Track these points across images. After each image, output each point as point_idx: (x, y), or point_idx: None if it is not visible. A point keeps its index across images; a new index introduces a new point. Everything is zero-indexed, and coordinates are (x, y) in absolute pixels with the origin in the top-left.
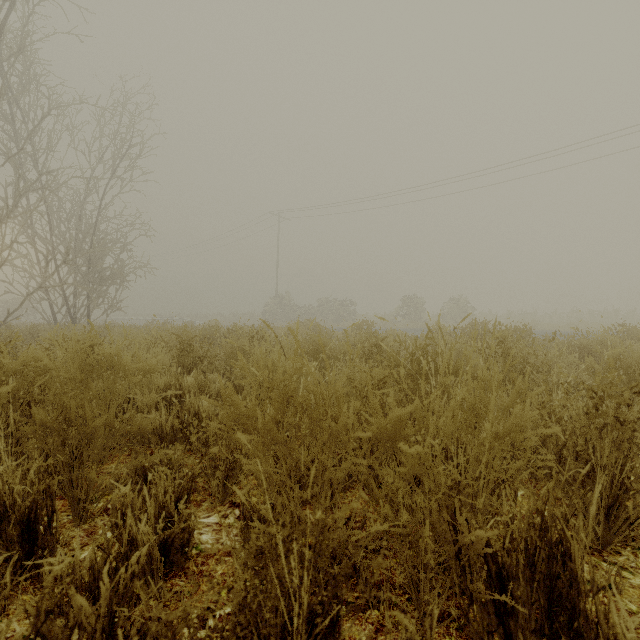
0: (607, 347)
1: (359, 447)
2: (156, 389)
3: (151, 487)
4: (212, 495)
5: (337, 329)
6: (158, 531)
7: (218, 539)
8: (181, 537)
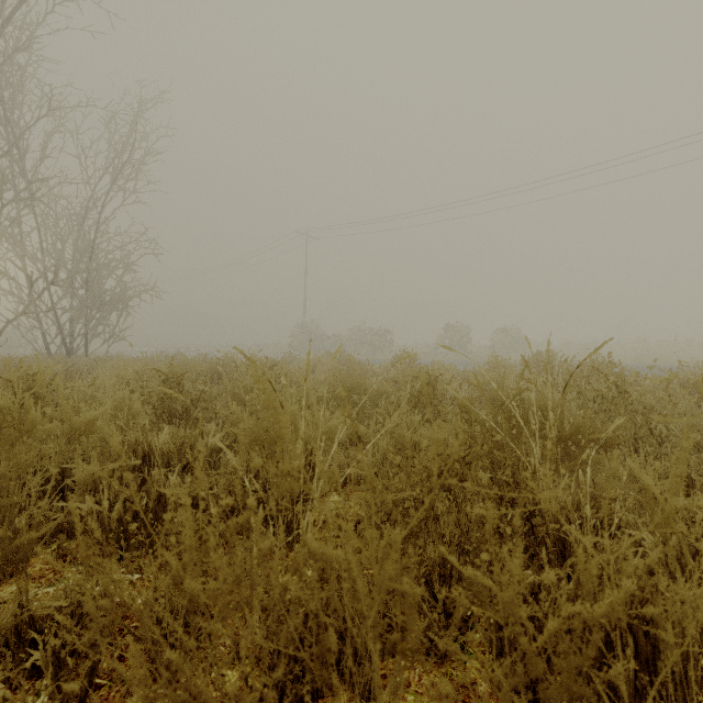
0: None
1: (420, 576)
2: (111, 452)
3: None
4: None
5: (372, 362)
6: None
7: None
8: None
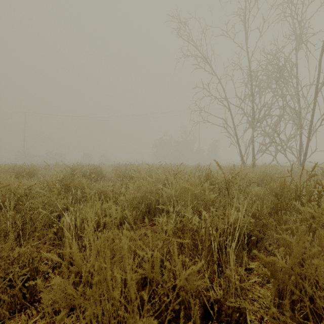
0: None
1: None
2: None
3: None
4: None
5: None
6: None
7: None
8: None
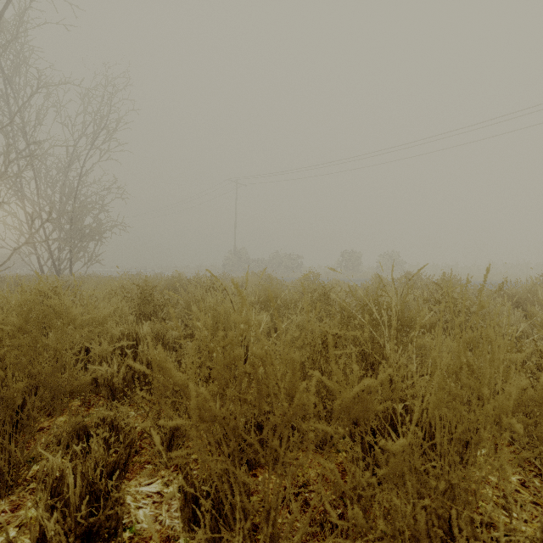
0: (535, 296)
1: None
2: (112, 338)
3: (77, 462)
4: (152, 463)
5: (287, 279)
6: (79, 520)
7: (157, 516)
8: (107, 525)
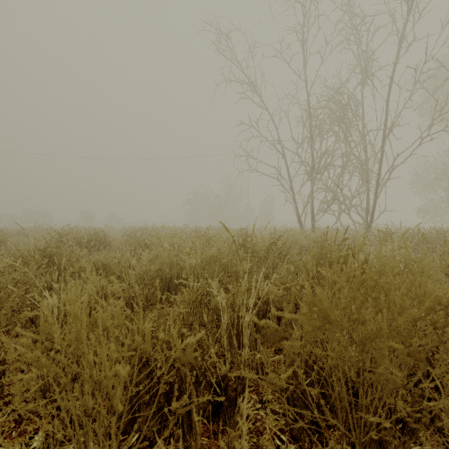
0: None
1: None
2: None
3: None
4: None
5: None
6: None
7: None
8: None
